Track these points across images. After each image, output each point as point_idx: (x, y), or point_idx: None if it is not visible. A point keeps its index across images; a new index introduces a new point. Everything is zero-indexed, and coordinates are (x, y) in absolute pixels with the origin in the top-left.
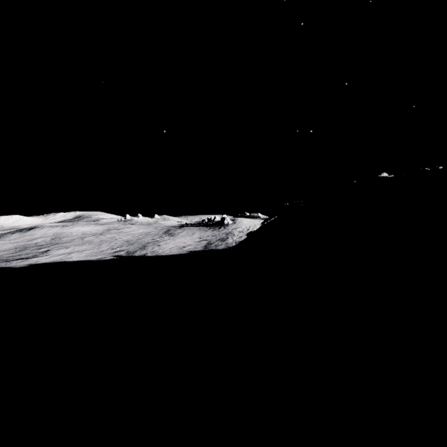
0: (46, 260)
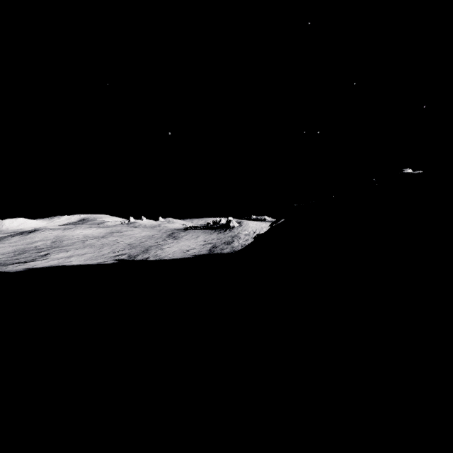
0: (44, 264)
